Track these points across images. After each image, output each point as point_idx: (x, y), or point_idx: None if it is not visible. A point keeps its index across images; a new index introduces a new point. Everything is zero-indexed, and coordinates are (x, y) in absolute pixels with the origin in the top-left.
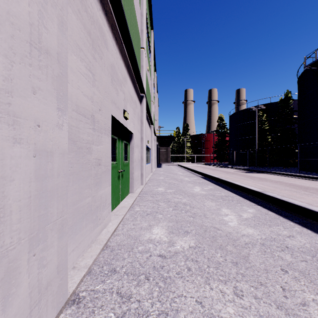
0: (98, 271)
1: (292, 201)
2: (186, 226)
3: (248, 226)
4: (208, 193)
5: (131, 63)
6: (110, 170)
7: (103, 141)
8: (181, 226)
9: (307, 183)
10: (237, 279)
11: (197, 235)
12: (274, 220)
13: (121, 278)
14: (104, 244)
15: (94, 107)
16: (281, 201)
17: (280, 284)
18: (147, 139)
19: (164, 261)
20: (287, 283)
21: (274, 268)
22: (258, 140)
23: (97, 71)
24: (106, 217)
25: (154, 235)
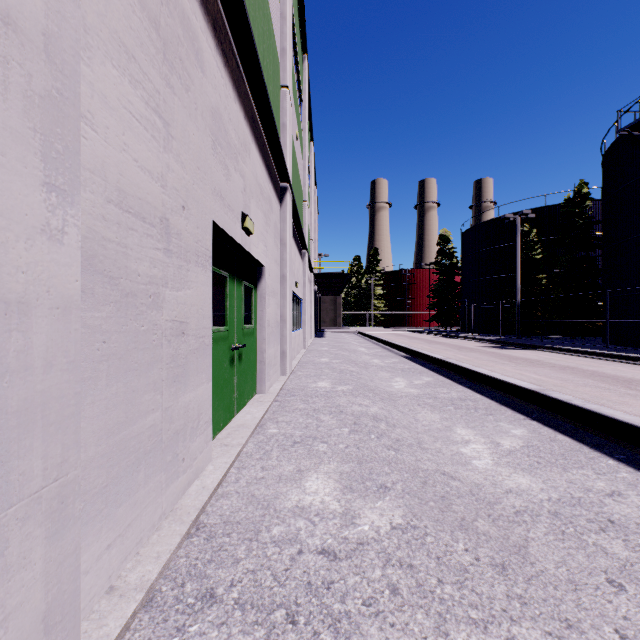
0: (170, 596)
1: (609, 413)
2: (380, 472)
3: (517, 470)
4: (423, 393)
5: (261, 114)
6: (210, 346)
7: (191, 280)
8: (369, 472)
9: (628, 370)
10: (512, 614)
11: (406, 495)
12: (570, 454)
13: (228, 617)
14: (192, 522)
15: (169, 200)
16: (585, 413)
17: (612, 623)
18: (295, 280)
19: (332, 568)
20: (629, 621)
21: (590, 576)
22: (521, 282)
23: (176, 117)
24: (199, 454)
25: (309, 495)
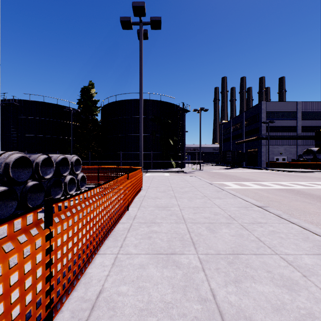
0: None
1: None
2: None
3: None
4: None
5: None
6: None
7: None
8: None
9: None
10: None
11: None
12: None
13: None
14: None
15: None
16: None
17: None
18: None
19: None
20: None
21: None
22: None
23: None
24: None
25: None
